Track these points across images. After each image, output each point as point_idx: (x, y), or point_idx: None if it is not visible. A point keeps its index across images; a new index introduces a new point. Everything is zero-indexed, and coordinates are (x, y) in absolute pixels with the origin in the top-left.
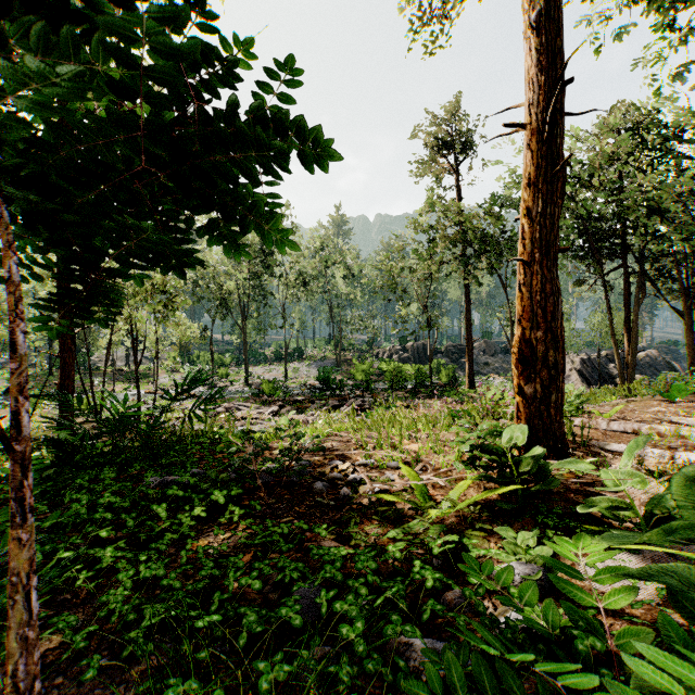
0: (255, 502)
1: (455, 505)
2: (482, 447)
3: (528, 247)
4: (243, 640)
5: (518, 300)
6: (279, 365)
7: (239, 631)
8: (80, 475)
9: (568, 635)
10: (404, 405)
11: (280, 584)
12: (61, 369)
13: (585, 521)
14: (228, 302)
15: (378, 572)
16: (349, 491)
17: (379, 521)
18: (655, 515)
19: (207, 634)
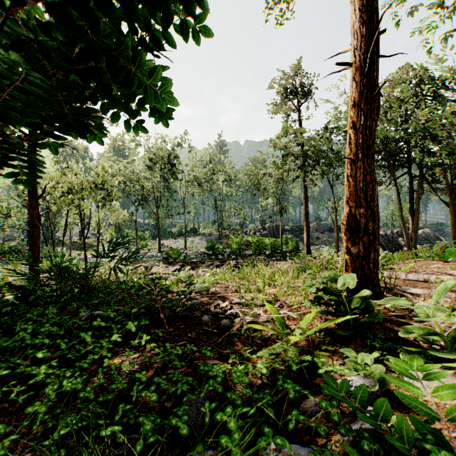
0: (158, 330)
1: (305, 332)
2: (325, 290)
3: (353, 149)
4: (140, 445)
5: (346, 187)
6: (181, 239)
7: (139, 435)
8: (32, 311)
9: (419, 447)
10: (264, 265)
11: (174, 395)
12: (30, 239)
13: (401, 344)
14: (147, 197)
15: (250, 384)
16: (227, 322)
17: (250, 344)
18: (455, 339)
19: (113, 438)
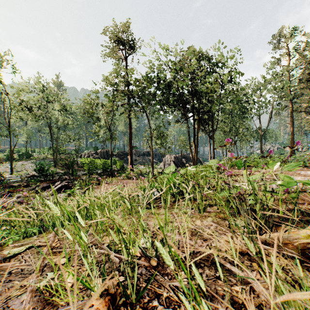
0: None
1: None
2: None
3: None
4: None
5: None
6: (9, 163)
7: None
8: None
9: None
10: (96, 182)
11: None
12: None
13: None
14: None
15: None
16: None
17: None
18: None
19: None
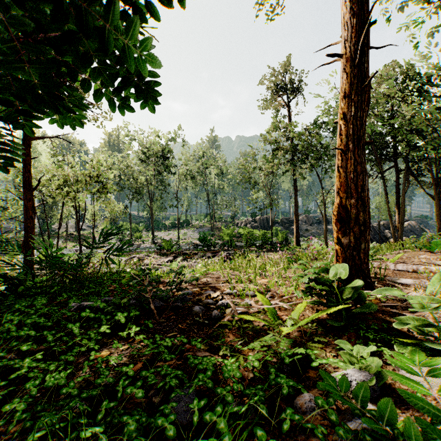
0: (148, 321)
1: (297, 323)
2: (317, 280)
3: (344, 140)
4: None
5: (337, 178)
6: (174, 231)
7: None
8: (21, 301)
9: None
10: (255, 256)
11: (162, 389)
12: (25, 231)
13: (395, 335)
14: (141, 190)
15: (241, 377)
16: (218, 312)
17: (241, 335)
18: None
19: (96, 437)
